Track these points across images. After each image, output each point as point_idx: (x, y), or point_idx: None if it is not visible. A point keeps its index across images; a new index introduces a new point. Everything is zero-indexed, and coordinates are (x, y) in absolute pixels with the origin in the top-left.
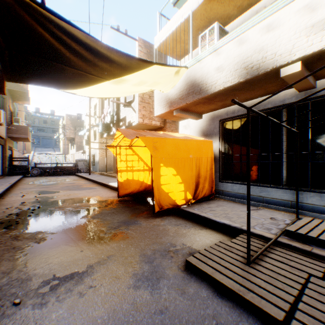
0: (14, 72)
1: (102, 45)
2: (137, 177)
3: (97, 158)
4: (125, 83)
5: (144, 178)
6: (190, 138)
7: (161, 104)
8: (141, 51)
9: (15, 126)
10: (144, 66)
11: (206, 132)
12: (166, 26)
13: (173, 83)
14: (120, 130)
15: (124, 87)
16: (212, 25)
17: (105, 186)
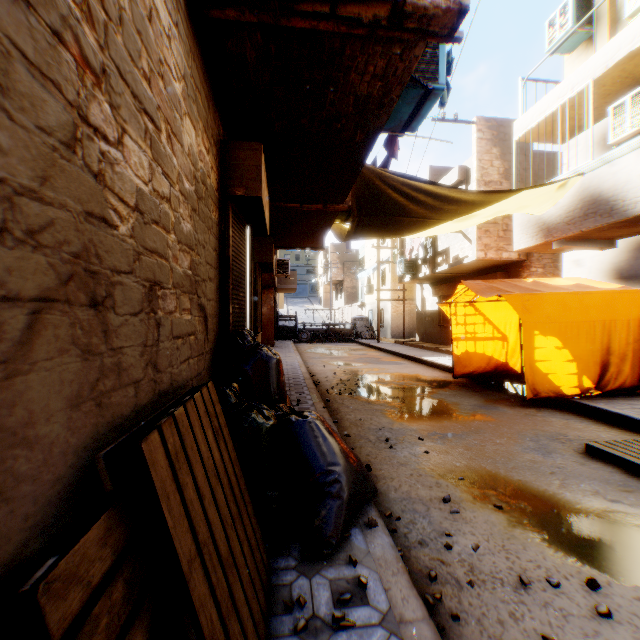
0: (355, 234)
1: (455, 191)
2: (481, 349)
3: (388, 315)
4: (473, 218)
5: (494, 351)
6: (587, 290)
7: (526, 232)
8: (481, 138)
9: None
10: (507, 196)
11: (626, 273)
12: (538, 105)
13: (553, 200)
14: (465, 284)
15: (470, 222)
16: (637, 82)
17: (416, 361)
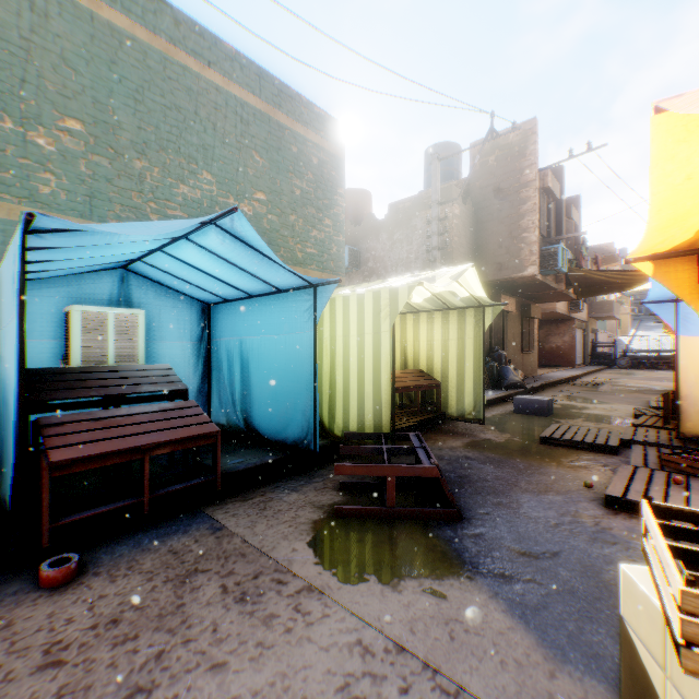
0: (582, 296)
1: (630, 272)
2: None
3: None
4: None
5: None
6: None
7: None
8: None
9: (596, 303)
10: None
11: None
12: None
13: None
14: None
15: None
16: None
17: None
